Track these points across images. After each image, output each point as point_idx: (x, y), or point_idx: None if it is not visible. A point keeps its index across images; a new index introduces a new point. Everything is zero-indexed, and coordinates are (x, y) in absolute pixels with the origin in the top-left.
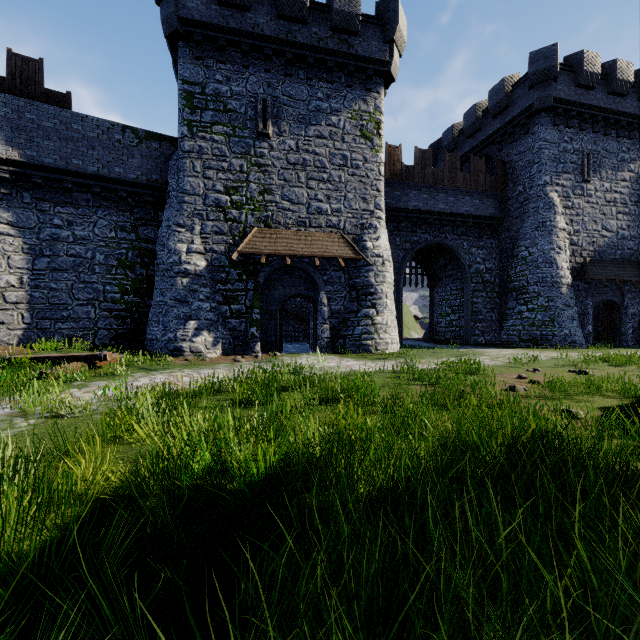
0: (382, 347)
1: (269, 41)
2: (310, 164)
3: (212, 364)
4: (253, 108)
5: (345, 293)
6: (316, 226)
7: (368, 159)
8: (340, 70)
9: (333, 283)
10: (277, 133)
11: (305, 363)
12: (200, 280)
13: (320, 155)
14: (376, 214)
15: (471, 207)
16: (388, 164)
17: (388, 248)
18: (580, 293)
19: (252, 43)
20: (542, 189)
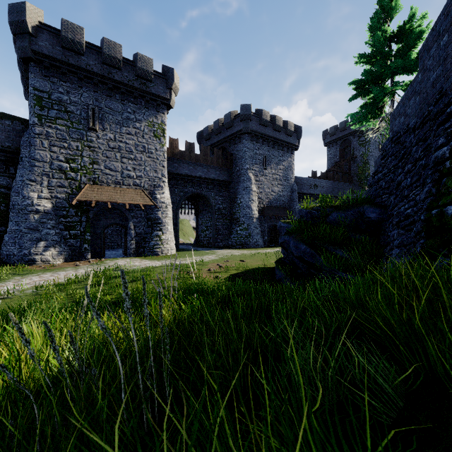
0: (165, 252)
1: (97, 75)
2: (123, 149)
3: (62, 268)
4: (86, 112)
5: (144, 223)
6: (127, 185)
7: (158, 149)
8: (141, 98)
9: (137, 217)
10: (102, 129)
11: (121, 264)
12: (48, 216)
13: (129, 144)
14: (162, 179)
15: (215, 175)
16: (170, 148)
17: (169, 198)
18: (262, 221)
19: (85, 74)
20: (246, 171)
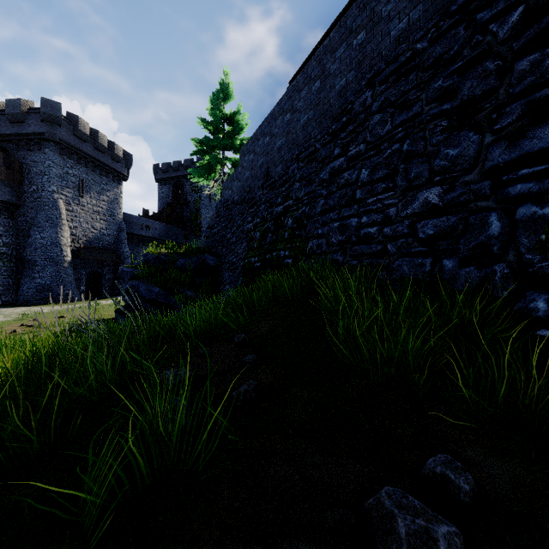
0: None
1: None
2: None
3: None
4: None
5: None
6: None
7: None
8: None
9: None
10: None
11: None
12: None
13: None
14: None
15: None
16: None
17: None
18: (78, 266)
19: None
20: (51, 194)
